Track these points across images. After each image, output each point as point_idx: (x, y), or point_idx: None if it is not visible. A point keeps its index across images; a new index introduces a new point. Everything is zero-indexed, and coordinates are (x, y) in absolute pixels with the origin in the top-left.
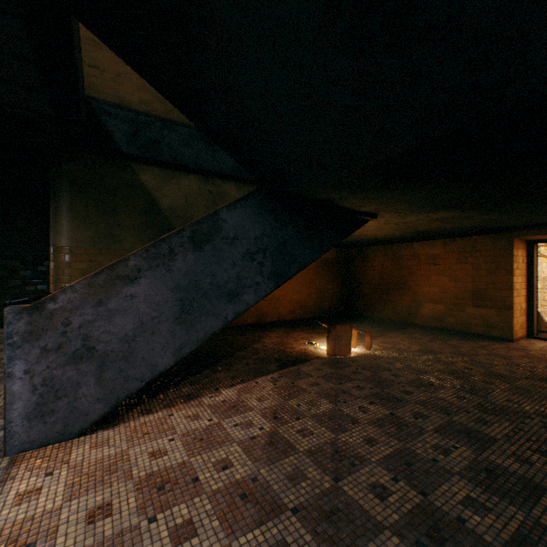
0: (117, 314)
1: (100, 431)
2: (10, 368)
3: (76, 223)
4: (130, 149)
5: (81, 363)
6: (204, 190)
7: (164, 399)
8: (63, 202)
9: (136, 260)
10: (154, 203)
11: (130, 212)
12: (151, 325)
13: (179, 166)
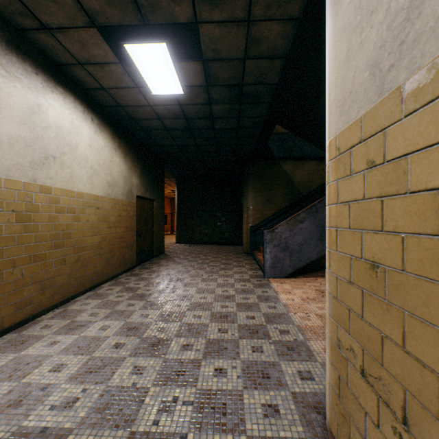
0: (296, 235)
1: (290, 278)
2: (265, 250)
3: (255, 195)
4: (279, 154)
5: (284, 252)
6: (319, 168)
7: (310, 275)
8: (250, 186)
9: (302, 214)
10: (290, 181)
11: (278, 187)
12: (308, 240)
13: (304, 157)
